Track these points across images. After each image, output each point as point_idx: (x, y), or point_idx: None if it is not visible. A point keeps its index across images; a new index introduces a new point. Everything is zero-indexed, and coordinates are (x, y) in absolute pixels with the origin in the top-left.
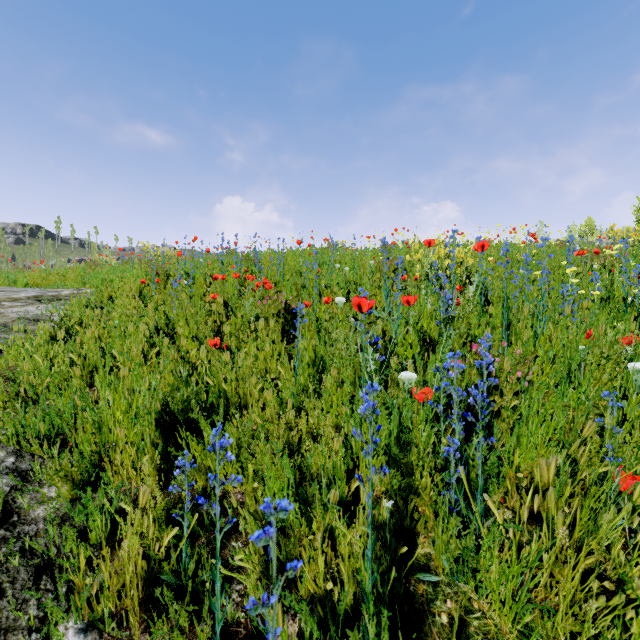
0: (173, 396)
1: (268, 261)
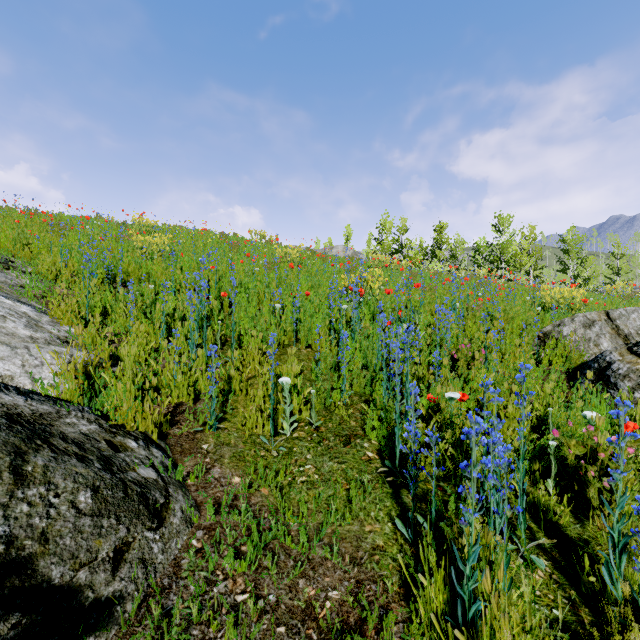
0: (22, 236)
1: (46, 216)
